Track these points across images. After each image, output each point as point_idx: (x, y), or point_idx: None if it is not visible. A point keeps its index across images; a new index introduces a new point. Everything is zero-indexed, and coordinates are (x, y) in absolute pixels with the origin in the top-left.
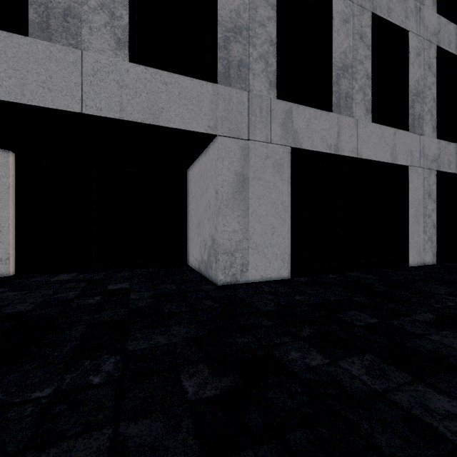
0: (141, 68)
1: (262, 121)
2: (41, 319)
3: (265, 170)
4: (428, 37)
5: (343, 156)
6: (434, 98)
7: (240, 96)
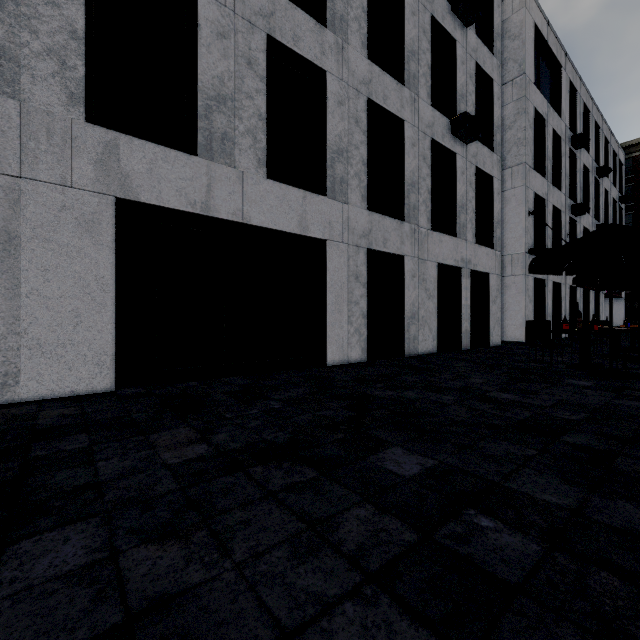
0: None
1: (53, 152)
2: None
3: (59, 227)
4: (356, 85)
5: (220, 218)
6: (364, 160)
7: (2, 105)
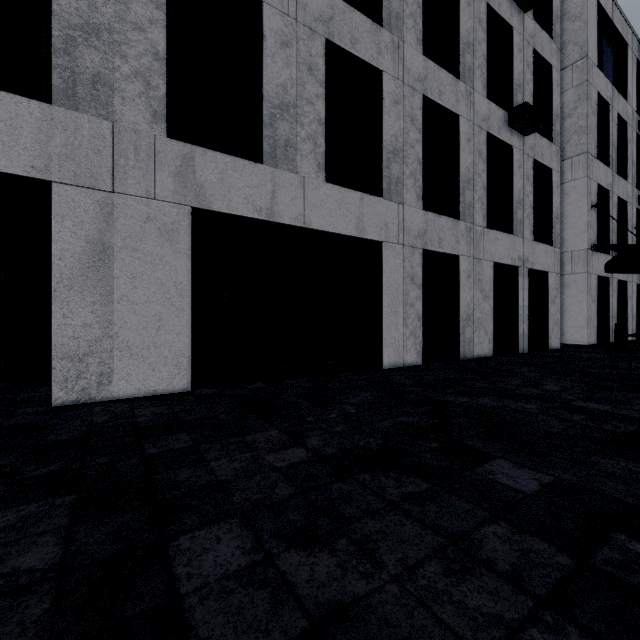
0: None
1: (139, 167)
2: None
3: (144, 237)
4: (411, 83)
5: (283, 223)
6: (419, 159)
7: (98, 126)
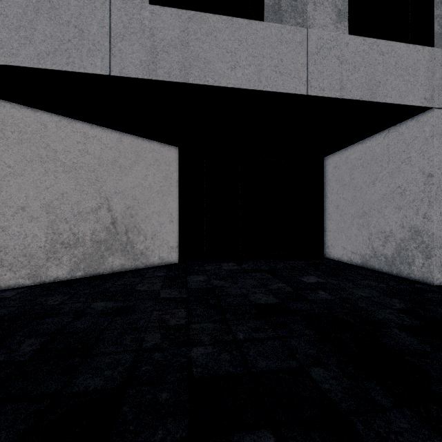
0: (359, 39)
1: None
2: (320, 315)
3: None
4: None
5: None
6: None
7: None
